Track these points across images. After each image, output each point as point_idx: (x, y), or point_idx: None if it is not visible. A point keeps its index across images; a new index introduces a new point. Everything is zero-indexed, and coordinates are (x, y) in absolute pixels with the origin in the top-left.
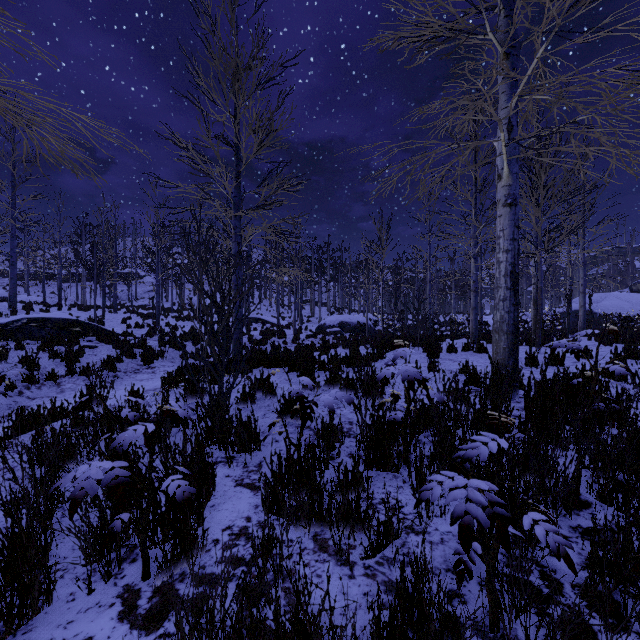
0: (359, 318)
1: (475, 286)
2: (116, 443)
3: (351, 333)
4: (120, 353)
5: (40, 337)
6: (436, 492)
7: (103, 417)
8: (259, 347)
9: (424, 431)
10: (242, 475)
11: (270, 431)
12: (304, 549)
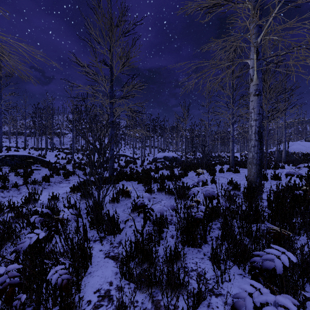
0: (173, 154)
1: (232, 139)
2: (15, 248)
3: (169, 162)
4: (52, 173)
5: (11, 164)
6: (249, 305)
7: (33, 212)
8: (123, 170)
9: (213, 221)
10: (109, 249)
11: (125, 225)
12: (145, 309)
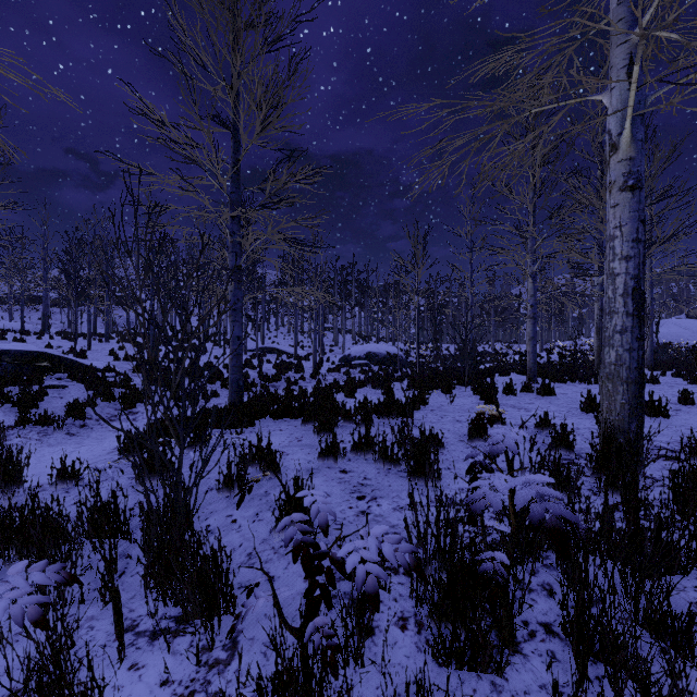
0: (389, 348)
1: (533, 311)
2: None
3: (380, 365)
4: (93, 395)
5: None
6: None
7: None
8: (265, 390)
9: (525, 560)
10: (194, 678)
11: (244, 605)
12: None
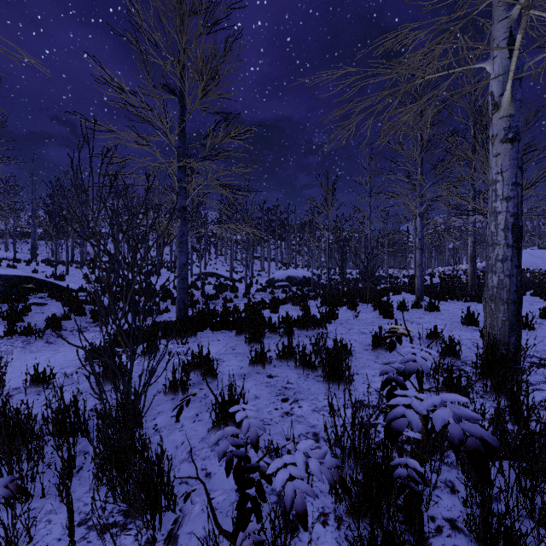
0: (304, 273)
1: (421, 244)
2: None
3: (297, 286)
4: (68, 311)
5: None
6: None
7: None
8: (206, 307)
9: (428, 458)
10: None
11: (181, 511)
12: None
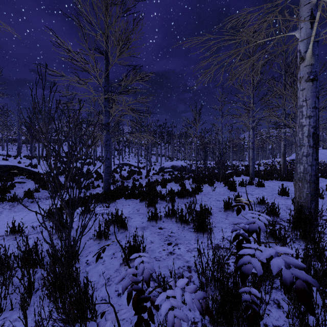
0: (182, 163)
1: (253, 146)
2: None
3: (178, 171)
4: (38, 186)
5: None
6: None
7: None
8: (121, 184)
9: (262, 284)
10: None
11: (98, 326)
12: None
